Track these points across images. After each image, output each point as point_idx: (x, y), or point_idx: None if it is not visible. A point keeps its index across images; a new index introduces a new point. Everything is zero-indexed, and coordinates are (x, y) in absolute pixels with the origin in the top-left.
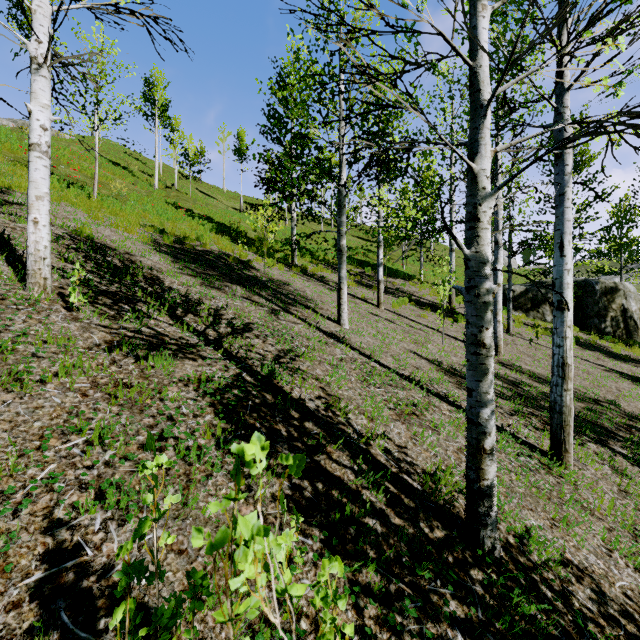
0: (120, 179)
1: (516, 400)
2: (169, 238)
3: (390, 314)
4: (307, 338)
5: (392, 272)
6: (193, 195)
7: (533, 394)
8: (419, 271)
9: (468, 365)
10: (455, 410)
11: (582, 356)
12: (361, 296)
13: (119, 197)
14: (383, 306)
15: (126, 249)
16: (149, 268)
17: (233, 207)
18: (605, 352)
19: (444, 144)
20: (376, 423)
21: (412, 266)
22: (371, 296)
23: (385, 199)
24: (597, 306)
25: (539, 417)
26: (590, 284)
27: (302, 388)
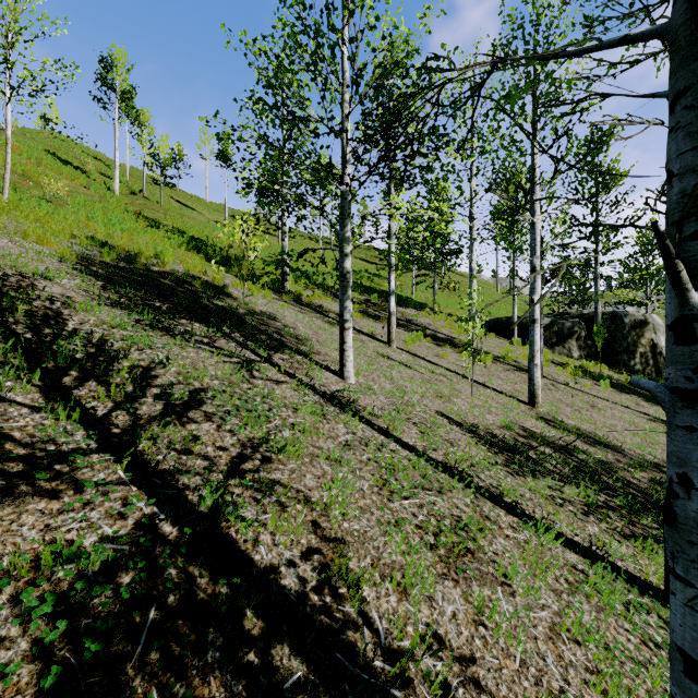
0: (67, 180)
1: (579, 481)
2: (110, 254)
3: (404, 355)
4: (294, 409)
5: (401, 300)
6: (166, 204)
7: (593, 466)
8: (433, 300)
9: (690, 595)
10: (522, 528)
11: (621, 402)
12: (368, 331)
13: (52, 199)
14: (395, 344)
15: (20, 268)
16: (48, 298)
17: (216, 221)
18: (641, 395)
19: (582, 50)
20: (413, 598)
21: (422, 293)
22: (379, 330)
23: (403, 208)
24: (626, 341)
25: (627, 519)
26: (619, 317)
27: (276, 533)
